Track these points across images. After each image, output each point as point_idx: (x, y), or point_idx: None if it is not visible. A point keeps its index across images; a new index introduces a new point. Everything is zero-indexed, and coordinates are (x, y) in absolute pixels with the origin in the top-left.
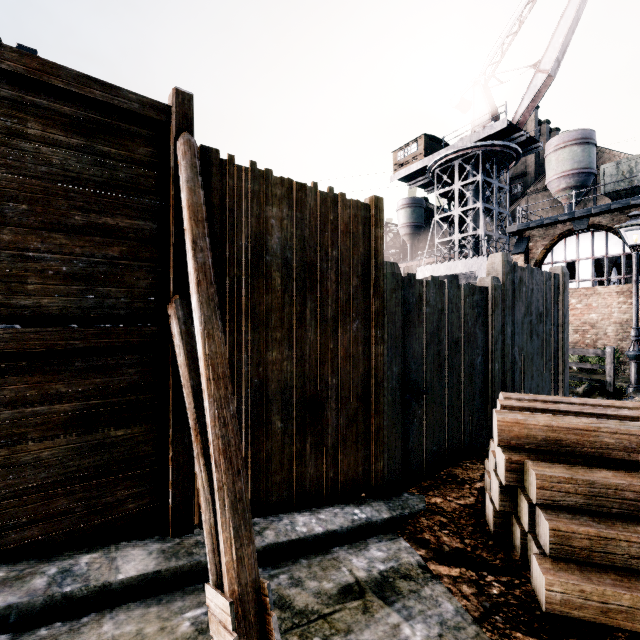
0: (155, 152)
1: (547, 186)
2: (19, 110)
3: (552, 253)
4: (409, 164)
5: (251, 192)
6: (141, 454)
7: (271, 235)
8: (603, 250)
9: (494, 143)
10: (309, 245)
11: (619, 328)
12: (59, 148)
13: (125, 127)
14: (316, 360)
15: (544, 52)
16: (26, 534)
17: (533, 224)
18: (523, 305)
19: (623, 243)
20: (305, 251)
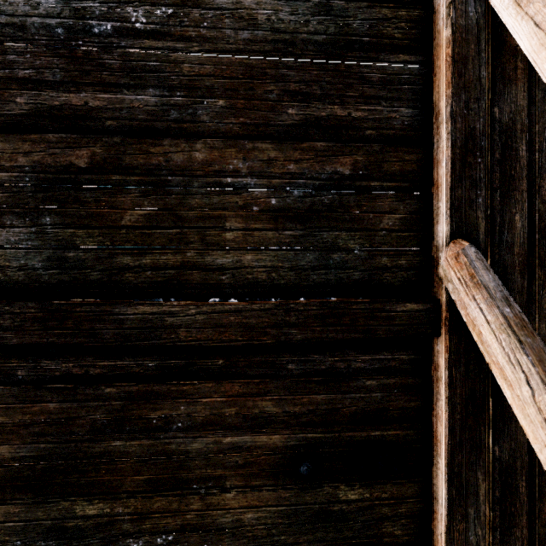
0: None
1: None
2: None
3: None
4: None
5: None
6: (385, 540)
7: None
8: None
9: None
10: None
11: None
12: None
13: None
14: None
15: None
16: None
17: None
18: None
19: None
20: None
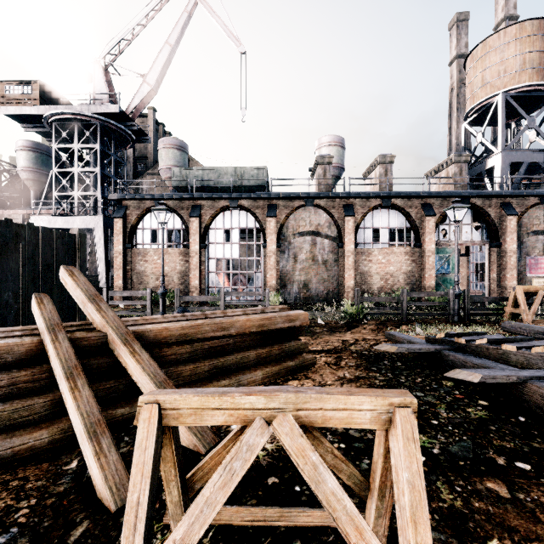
0: None
1: (160, 172)
2: None
3: (143, 221)
4: (21, 104)
5: None
6: None
7: None
8: (172, 224)
9: (111, 122)
10: None
11: (180, 276)
12: None
13: None
14: None
15: (149, 70)
16: None
17: (129, 196)
18: (22, 256)
19: (182, 221)
20: None
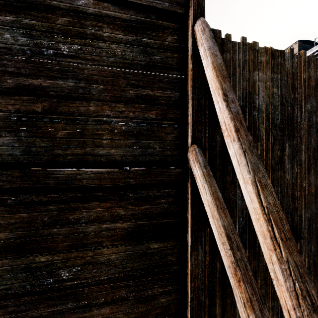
0: (177, 39)
1: None
2: (98, 21)
3: None
4: None
5: (242, 61)
6: (169, 262)
7: (257, 95)
8: None
9: None
10: (286, 101)
11: None
12: (120, 44)
13: (159, 23)
14: (292, 196)
15: None
16: (102, 311)
17: None
18: None
19: None
20: (283, 106)
